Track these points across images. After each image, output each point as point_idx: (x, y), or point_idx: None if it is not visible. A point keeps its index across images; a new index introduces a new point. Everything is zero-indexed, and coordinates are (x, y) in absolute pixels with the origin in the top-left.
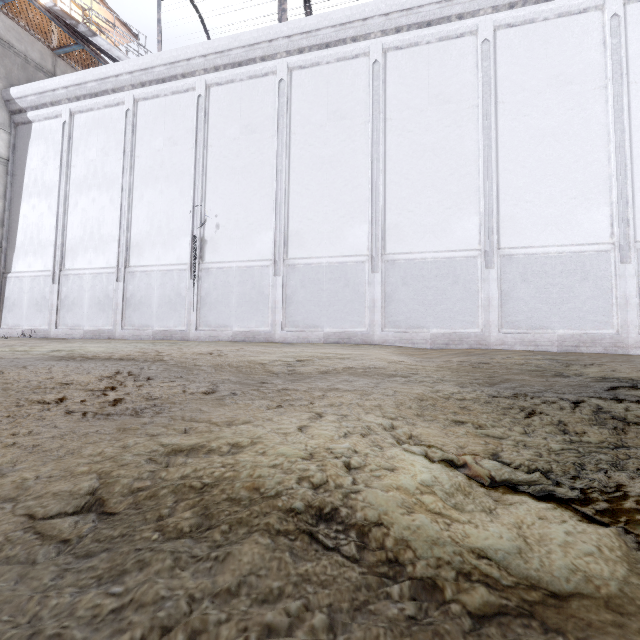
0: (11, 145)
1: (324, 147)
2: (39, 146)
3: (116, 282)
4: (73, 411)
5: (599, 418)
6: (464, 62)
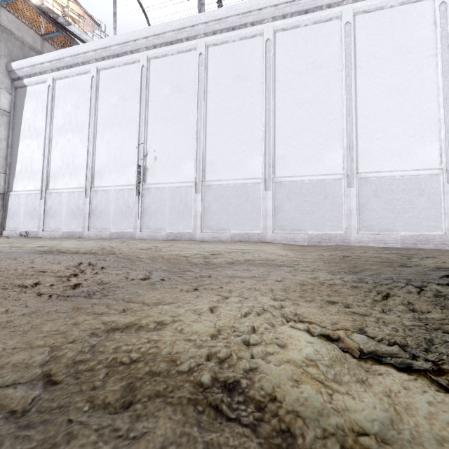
0: (12, 102)
1: (231, 101)
2: (31, 103)
3: (84, 198)
4: (42, 293)
5: (439, 300)
6: (332, 39)
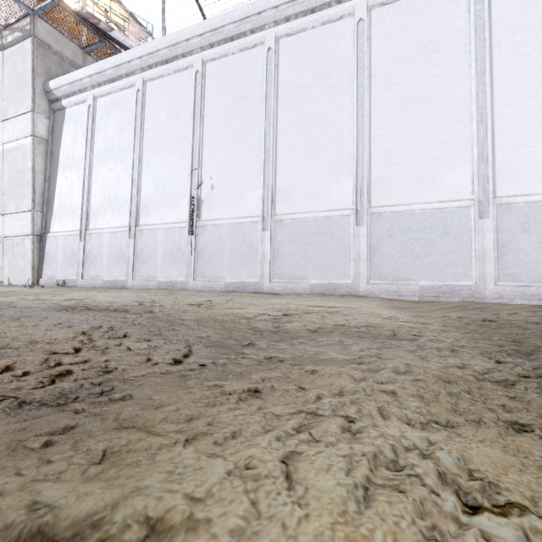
0: (50, 128)
1: (309, 107)
2: (70, 127)
3: (128, 239)
4: None
5: None
6: (454, 8)
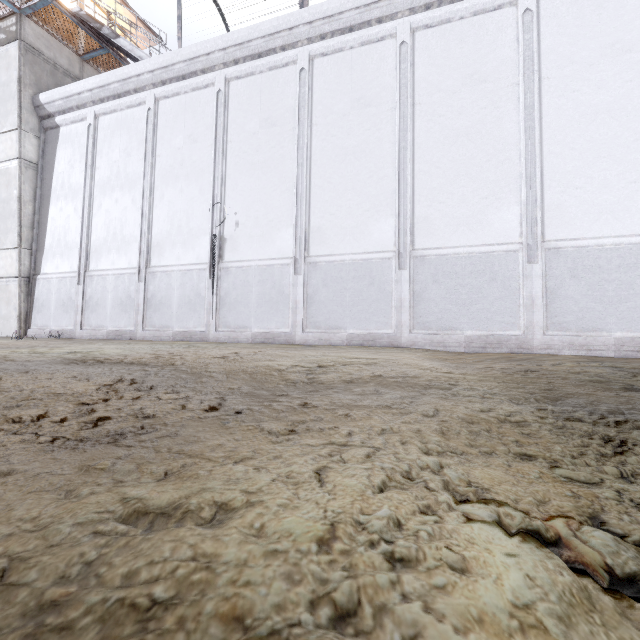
0: (40, 150)
1: (347, 137)
2: (66, 150)
3: (137, 282)
4: (43, 435)
5: None
6: (502, 36)
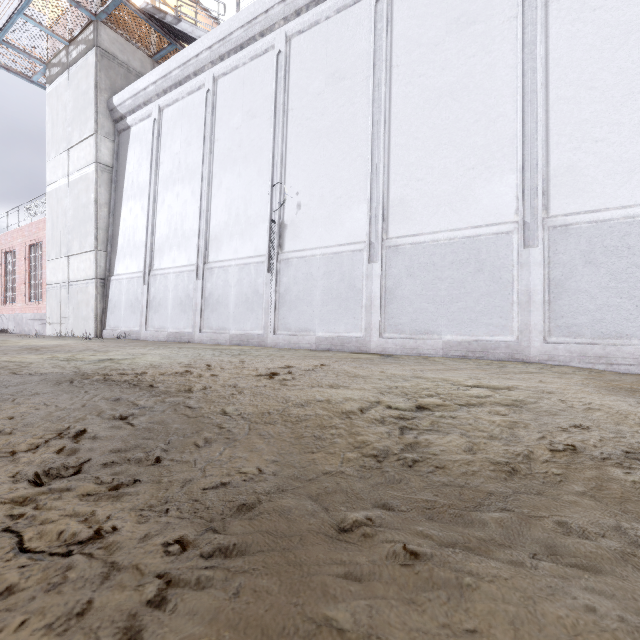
0: (115, 153)
1: (441, 73)
2: (135, 149)
3: (195, 280)
4: None
5: None
6: None
